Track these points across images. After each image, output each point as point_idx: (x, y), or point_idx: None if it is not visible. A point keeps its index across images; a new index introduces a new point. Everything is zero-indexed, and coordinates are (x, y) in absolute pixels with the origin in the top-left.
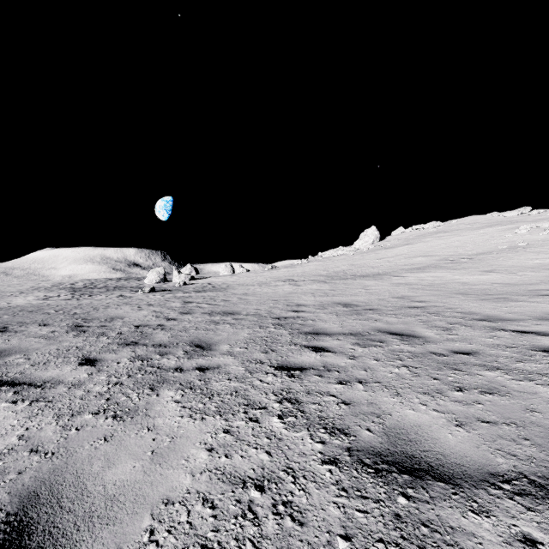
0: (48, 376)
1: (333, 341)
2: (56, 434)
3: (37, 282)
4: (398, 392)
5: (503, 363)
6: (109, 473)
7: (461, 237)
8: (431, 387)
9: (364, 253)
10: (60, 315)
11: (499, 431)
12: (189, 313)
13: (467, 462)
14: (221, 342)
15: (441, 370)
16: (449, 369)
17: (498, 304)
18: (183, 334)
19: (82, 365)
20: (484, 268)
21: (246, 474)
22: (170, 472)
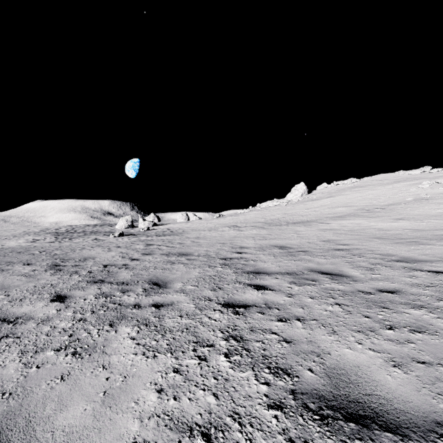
0: (21, 312)
1: (272, 280)
2: (17, 372)
3: (28, 228)
4: (334, 330)
5: (425, 301)
6: (60, 416)
7: (375, 191)
8: (363, 325)
9: (295, 204)
10: (43, 255)
11: (436, 373)
12: (150, 254)
13: (411, 408)
14: (175, 280)
15: (370, 308)
16: (377, 307)
17: (411, 247)
18: (143, 273)
19: (53, 302)
20: (395, 217)
21: (193, 420)
22: (119, 416)
